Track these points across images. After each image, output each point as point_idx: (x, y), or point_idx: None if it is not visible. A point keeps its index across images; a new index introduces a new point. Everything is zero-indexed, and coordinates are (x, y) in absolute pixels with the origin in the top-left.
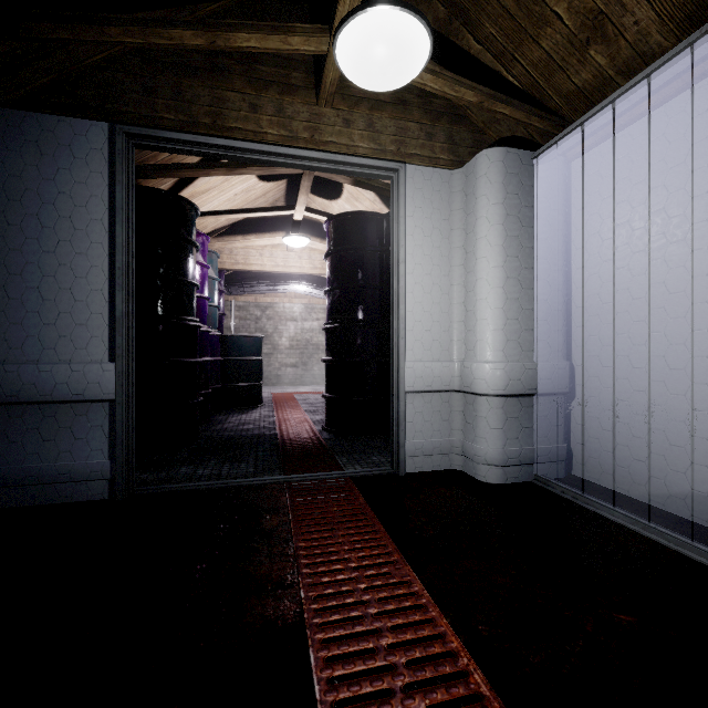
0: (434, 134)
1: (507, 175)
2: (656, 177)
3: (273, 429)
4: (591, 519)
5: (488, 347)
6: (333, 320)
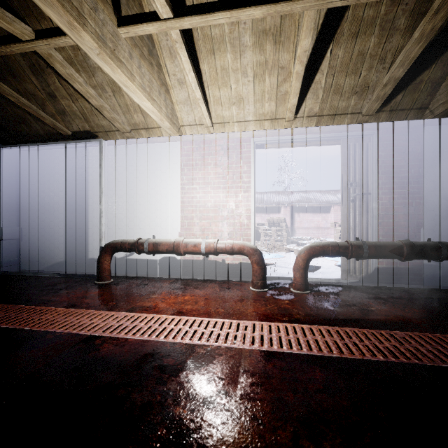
0: None
1: None
2: (47, 170)
3: None
4: (20, 277)
5: None
6: None
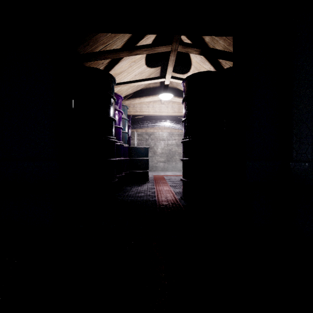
0: None
1: None
2: None
3: (154, 197)
4: None
5: None
6: (187, 136)
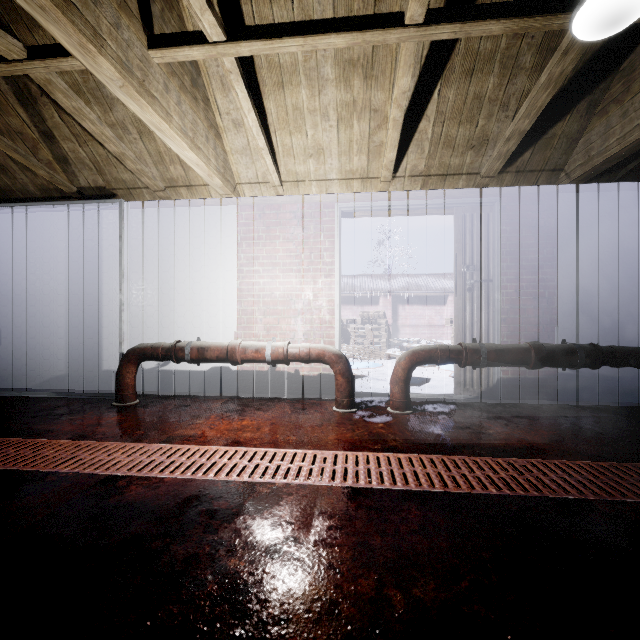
0: None
1: None
2: (39, 242)
3: None
4: None
5: None
6: None
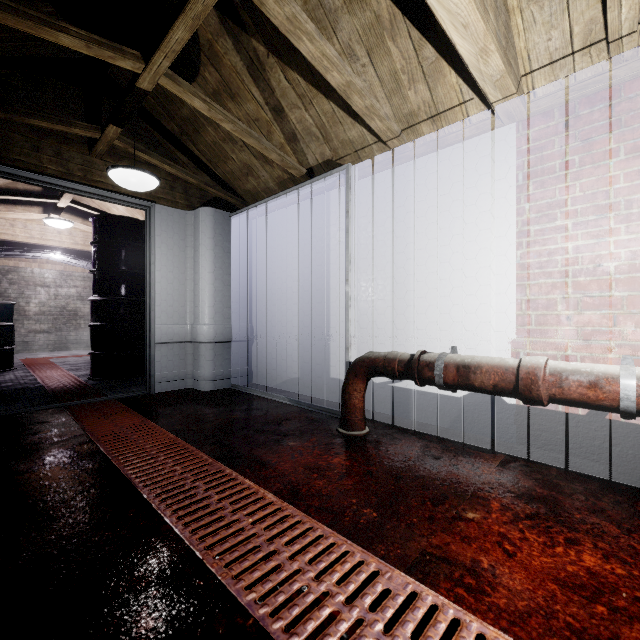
0: (175, 187)
1: (216, 223)
2: (279, 241)
3: (37, 383)
4: (247, 396)
5: (205, 316)
6: (99, 294)
